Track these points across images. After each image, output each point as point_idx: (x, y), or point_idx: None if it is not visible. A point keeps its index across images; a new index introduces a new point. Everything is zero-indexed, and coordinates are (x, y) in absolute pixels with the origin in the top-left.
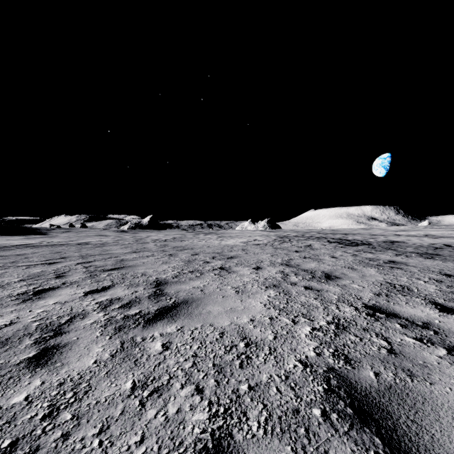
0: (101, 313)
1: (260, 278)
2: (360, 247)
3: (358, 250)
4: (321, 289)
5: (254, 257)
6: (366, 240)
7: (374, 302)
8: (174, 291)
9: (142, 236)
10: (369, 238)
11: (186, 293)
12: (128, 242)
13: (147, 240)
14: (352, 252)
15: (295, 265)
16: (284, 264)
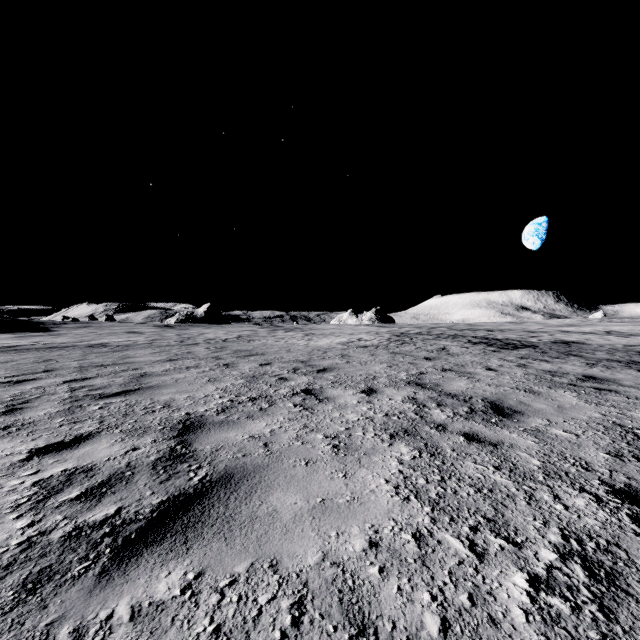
0: (26, 517)
1: (377, 413)
2: (522, 351)
3: (523, 357)
4: (498, 440)
5: (361, 370)
6: (525, 339)
7: (624, 478)
8: (211, 448)
9: (193, 334)
10: (528, 337)
11: (234, 452)
12: (167, 344)
13: (198, 339)
14: (514, 359)
15: (432, 385)
16: (413, 384)
